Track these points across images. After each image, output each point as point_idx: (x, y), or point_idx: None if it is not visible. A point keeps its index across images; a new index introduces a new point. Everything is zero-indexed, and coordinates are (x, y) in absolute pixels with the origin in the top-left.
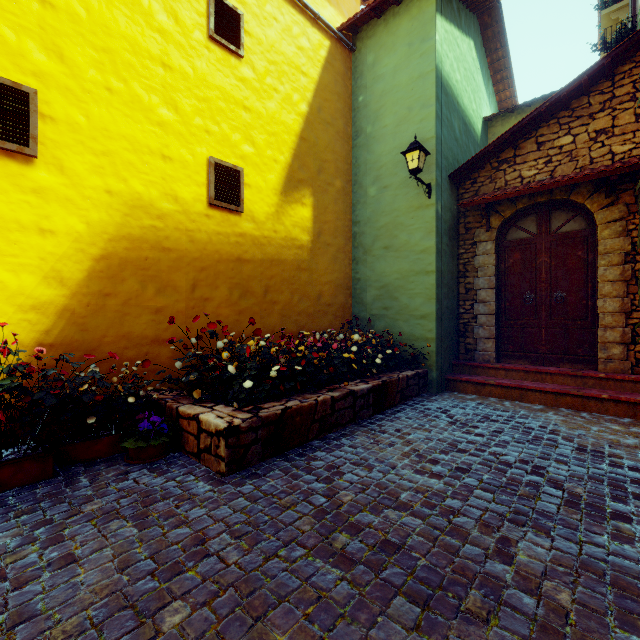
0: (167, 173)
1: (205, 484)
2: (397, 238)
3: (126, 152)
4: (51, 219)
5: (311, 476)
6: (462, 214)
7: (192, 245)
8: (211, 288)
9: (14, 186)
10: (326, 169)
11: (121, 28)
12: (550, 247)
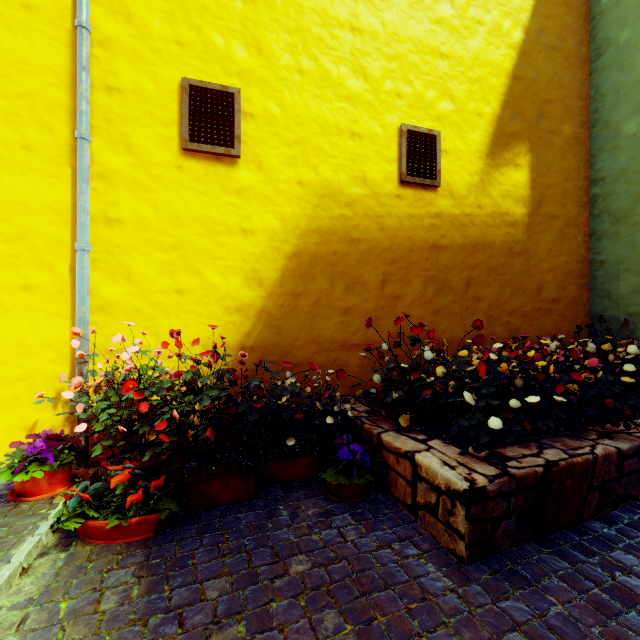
0: (355, 153)
1: (438, 572)
2: None
3: (316, 137)
4: (251, 219)
5: None
6: None
7: (381, 233)
8: (402, 283)
9: (222, 190)
10: (549, 113)
11: (311, 2)
12: None
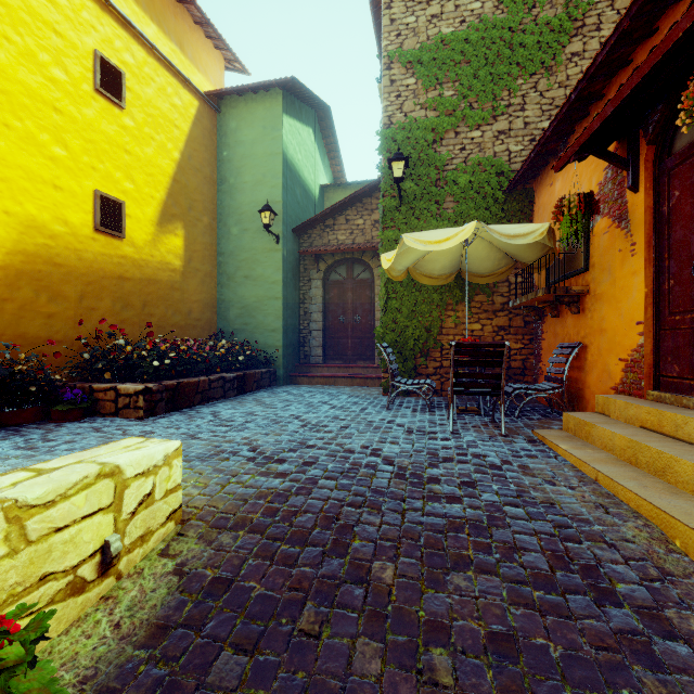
0: (58, 200)
1: (132, 422)
2: (255, 271)
3: (22, 180)
4: None
5: (202, 414)
6: (302, 258)
7: (80, 262)
8: (97, 300)
9: None
10: (196, 207)
11: (17, 74)
12: (353, 287)
